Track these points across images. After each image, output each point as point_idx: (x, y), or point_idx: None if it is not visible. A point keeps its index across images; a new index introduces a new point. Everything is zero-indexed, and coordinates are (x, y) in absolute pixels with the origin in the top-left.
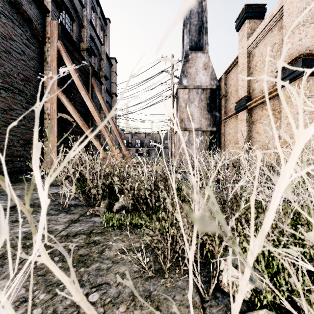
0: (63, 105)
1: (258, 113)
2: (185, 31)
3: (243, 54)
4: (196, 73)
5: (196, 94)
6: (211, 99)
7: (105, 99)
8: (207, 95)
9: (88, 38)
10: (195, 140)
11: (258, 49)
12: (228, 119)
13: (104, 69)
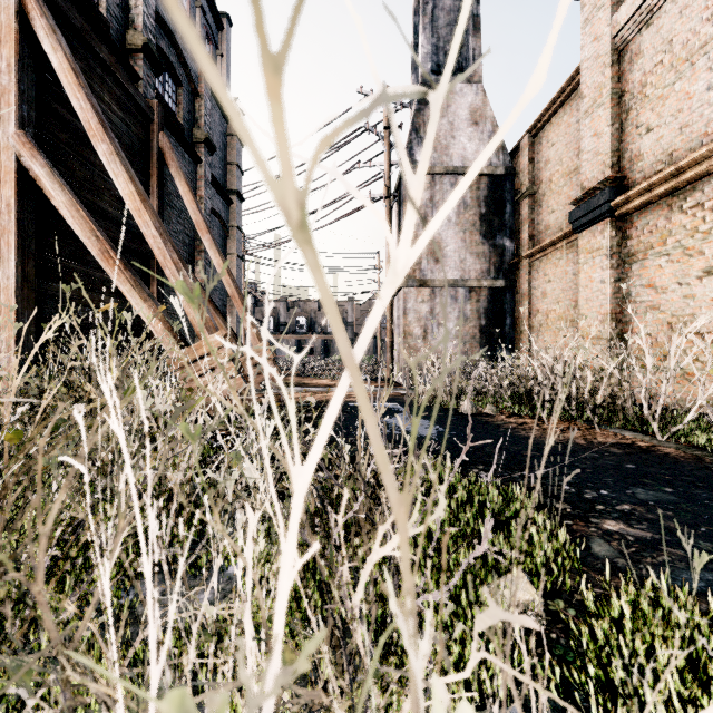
0: (45, 194)
1: (654, 225)
2: (421, 22)
3: (599, 58)
4: (451, 135)
5: (451, 189)
6: (492, 204)
7: (208, 203)
8: (481, 194)
9: (149, 18)
10: (448, 312)
11: (655, 32)
12: (540, 256)
13: (205, 122)
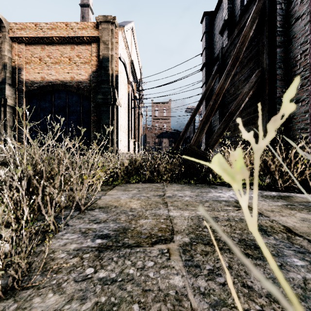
0: None
1: None
2: None
3: None
4: None
5: None
6: None
7: None
8: None
9: None
10: None
11: None
12: None
13: None
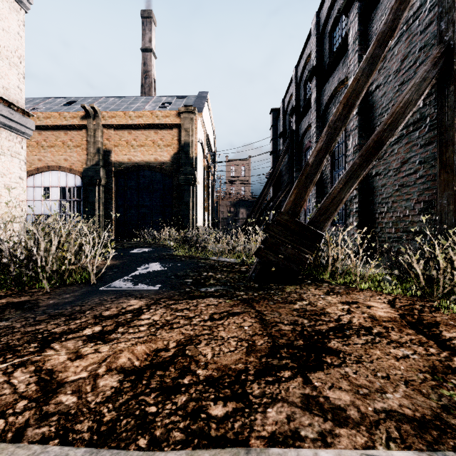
0: None
1: None
2: None
3: None
4: None
5: None
6: None
7: None
8: None
9: None
10: None
11: None
12: None
13: None
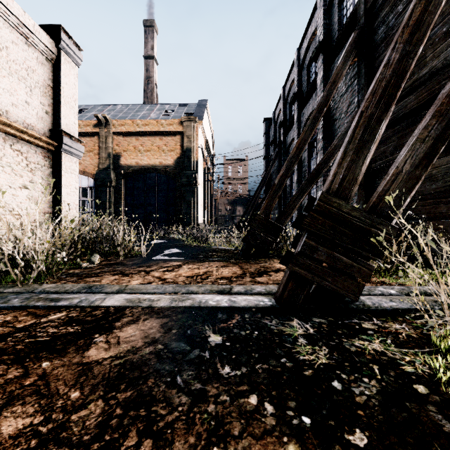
0: None
1: None
2: None
3: None
4: None
5: None
6: None
7: None
8: None
9: None
10: None
11: None
12: None
13: None
